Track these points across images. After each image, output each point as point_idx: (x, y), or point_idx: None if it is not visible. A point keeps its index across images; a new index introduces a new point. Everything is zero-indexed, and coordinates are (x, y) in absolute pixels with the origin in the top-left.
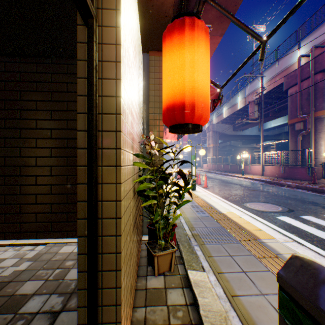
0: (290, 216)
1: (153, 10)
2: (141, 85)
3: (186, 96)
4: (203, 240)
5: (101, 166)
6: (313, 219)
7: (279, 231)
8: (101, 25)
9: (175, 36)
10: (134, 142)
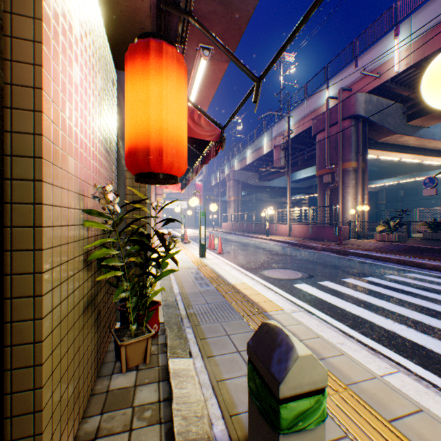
0: (308, 282)
1: (123, 17)
2: (114, 114)
3: (152, 139)
4: (199, 320)
5: (10, 227)
6: (330, 284)
7: (293, 301)
8: (11, 35)
9: (138, 61)
10: (89, 194)
